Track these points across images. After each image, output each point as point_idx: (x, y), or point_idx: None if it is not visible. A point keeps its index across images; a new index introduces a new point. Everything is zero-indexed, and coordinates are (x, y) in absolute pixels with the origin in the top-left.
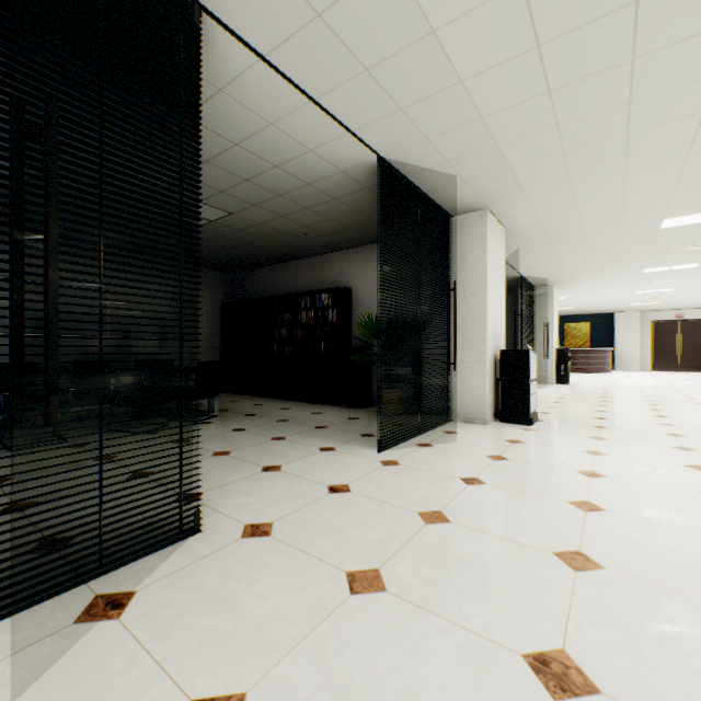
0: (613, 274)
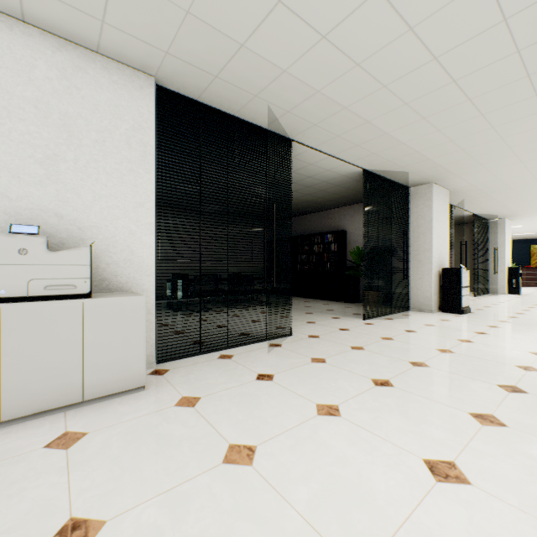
0: None
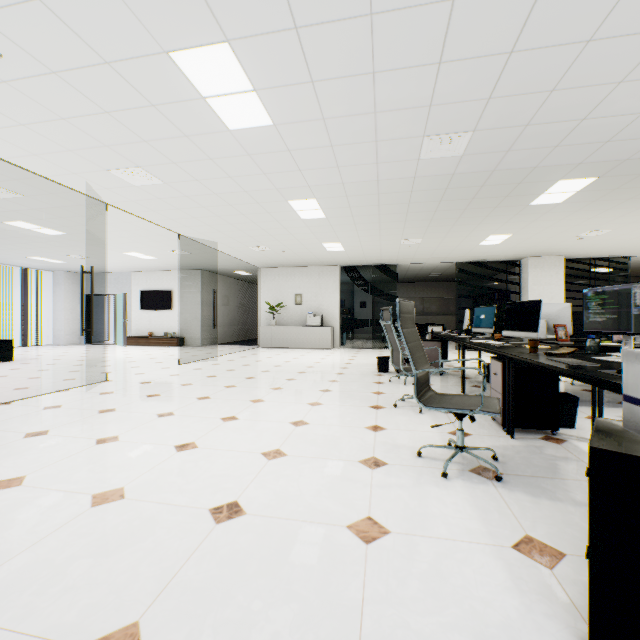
0: None
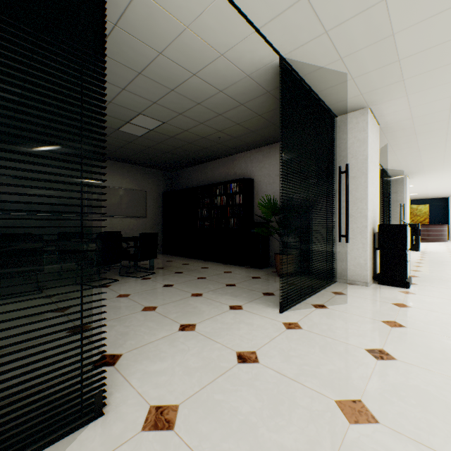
0: None
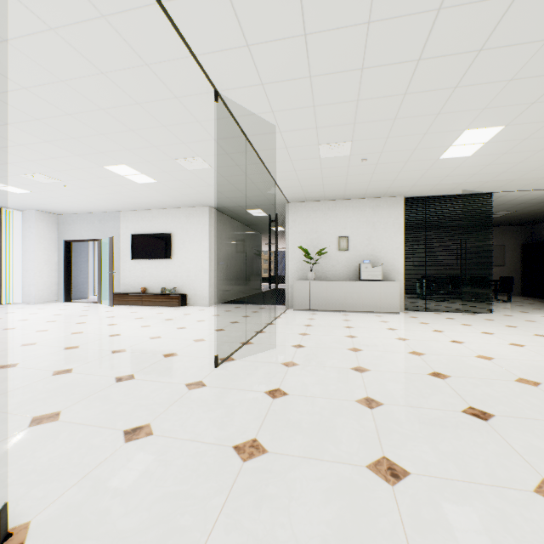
0: None
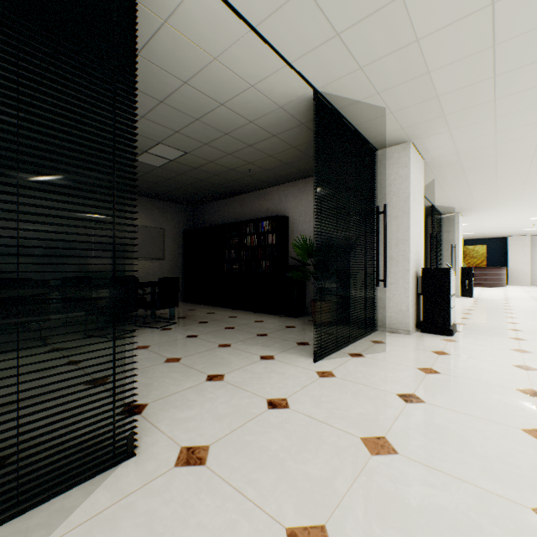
0: (515, 202)
